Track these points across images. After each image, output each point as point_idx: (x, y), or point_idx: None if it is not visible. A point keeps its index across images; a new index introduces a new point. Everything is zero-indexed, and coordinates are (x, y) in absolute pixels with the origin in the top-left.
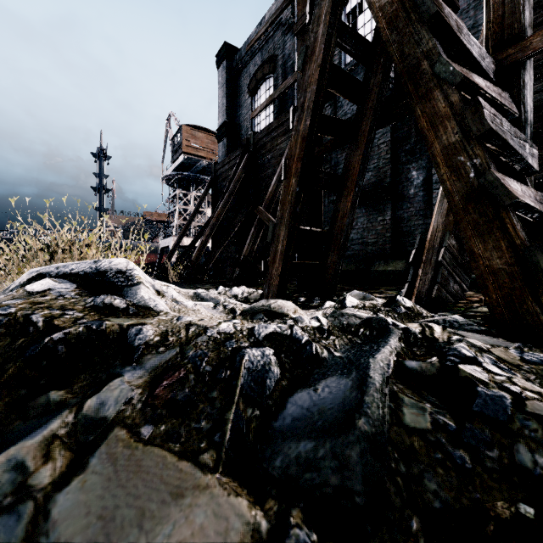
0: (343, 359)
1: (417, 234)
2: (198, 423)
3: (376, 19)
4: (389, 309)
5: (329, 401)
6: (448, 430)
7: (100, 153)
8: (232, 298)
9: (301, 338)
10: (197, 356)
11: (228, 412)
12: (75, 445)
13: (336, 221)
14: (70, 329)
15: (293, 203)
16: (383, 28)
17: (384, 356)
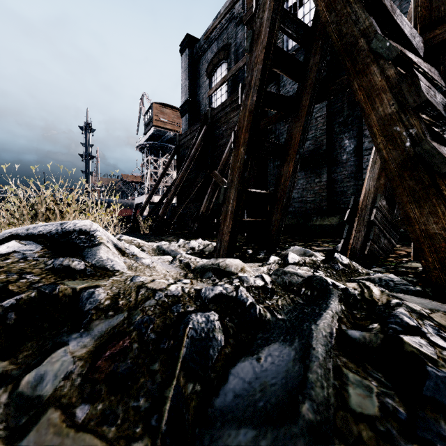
0: (285, 322)
1: (349, 194)
2: (136, 401)
3: (316, 3)
4: (327, 266)
5: (272, 375)
6: (398, 419)
7: (86, 127)
8: (189, 250)
9: (246, 301)
10: (143, 323)
11: (168, 388)
12: (5, 431)
13: (279, 184)
14: (23, 295)
15: (242, 169)
16: (322, 10)
17: (326, 323)
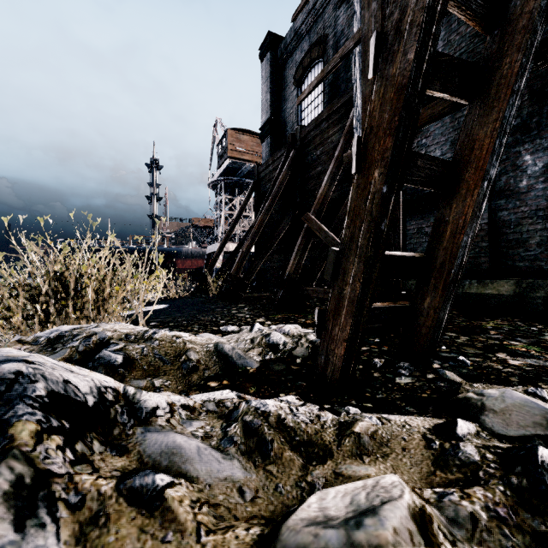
0: None
1: (532, 244)
2: None
3: None
4: None
5: None
6: None
7: (153, 164)
8: (269, 352)
9: None
10: None
11: None
12: None
13: (440, 240)
14: None
15: (376, 214)
16: None
17: None
